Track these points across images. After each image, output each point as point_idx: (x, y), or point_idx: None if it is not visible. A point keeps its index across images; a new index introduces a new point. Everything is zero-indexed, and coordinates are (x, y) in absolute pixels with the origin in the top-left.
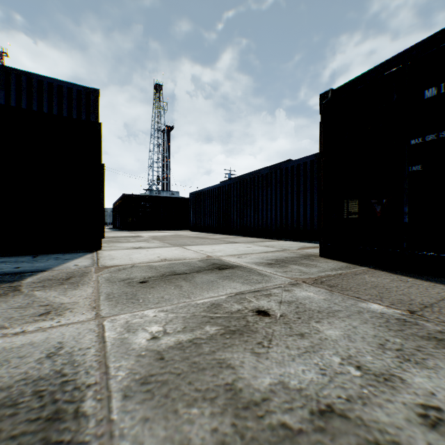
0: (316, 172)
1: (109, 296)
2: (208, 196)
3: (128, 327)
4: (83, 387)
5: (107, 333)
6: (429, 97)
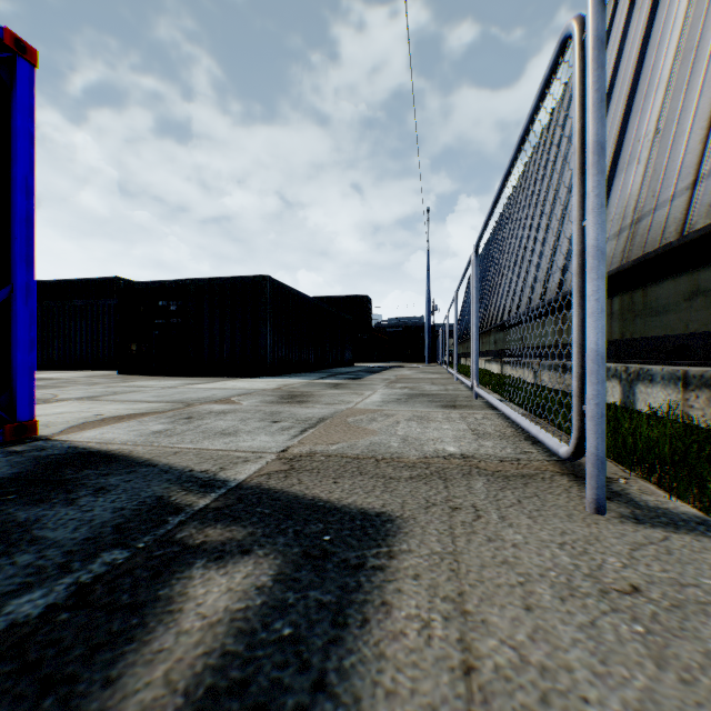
0: None
1: None
2: None
3: None
4: (38, 385)
5: None
6: (161, 305)
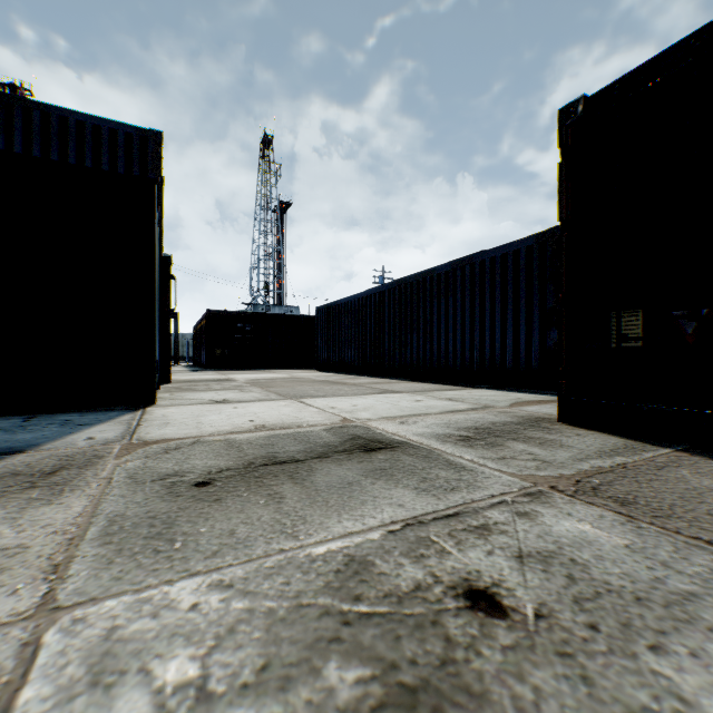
0: (536, 266)
1: (111, 527)
2: (347, 312)
3: (103, 657)
4: None
5: (28, 690)
6: None
